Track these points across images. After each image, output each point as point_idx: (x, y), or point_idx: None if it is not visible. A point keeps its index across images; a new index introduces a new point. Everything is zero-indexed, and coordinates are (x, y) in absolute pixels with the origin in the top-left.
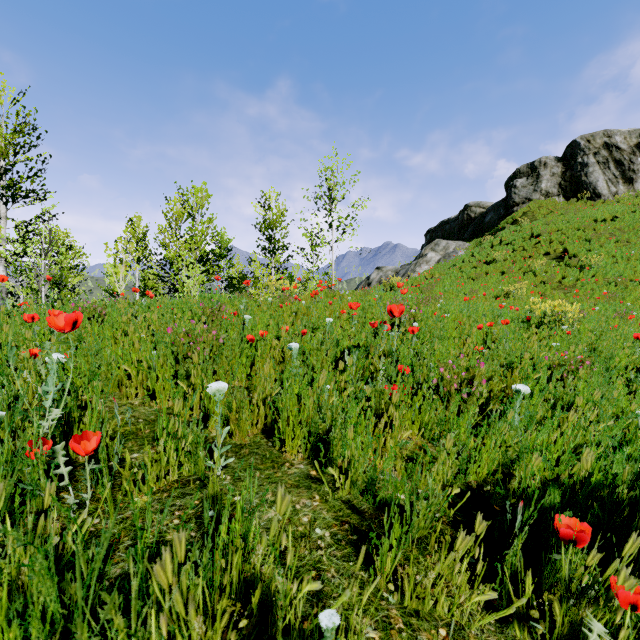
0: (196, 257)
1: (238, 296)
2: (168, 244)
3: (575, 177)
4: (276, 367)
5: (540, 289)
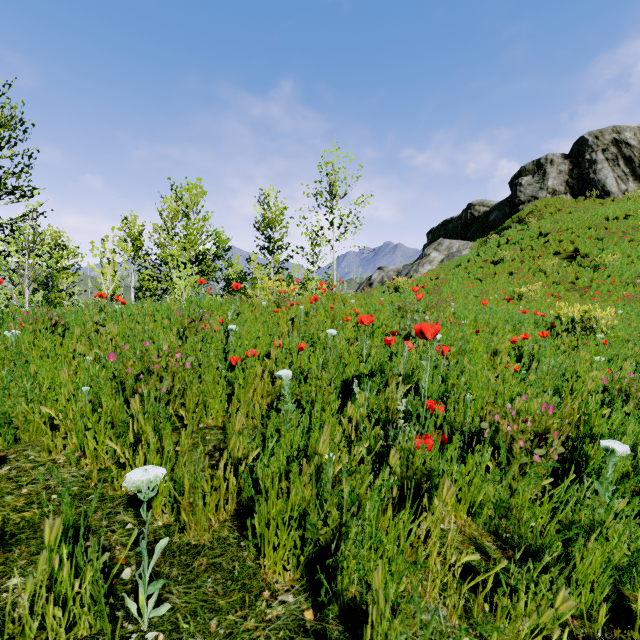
0: (190, 257)
1: (230, 299)
2: (163, 243)
3: (583, 174)
4: (262, 400)
5: (553, 290)
